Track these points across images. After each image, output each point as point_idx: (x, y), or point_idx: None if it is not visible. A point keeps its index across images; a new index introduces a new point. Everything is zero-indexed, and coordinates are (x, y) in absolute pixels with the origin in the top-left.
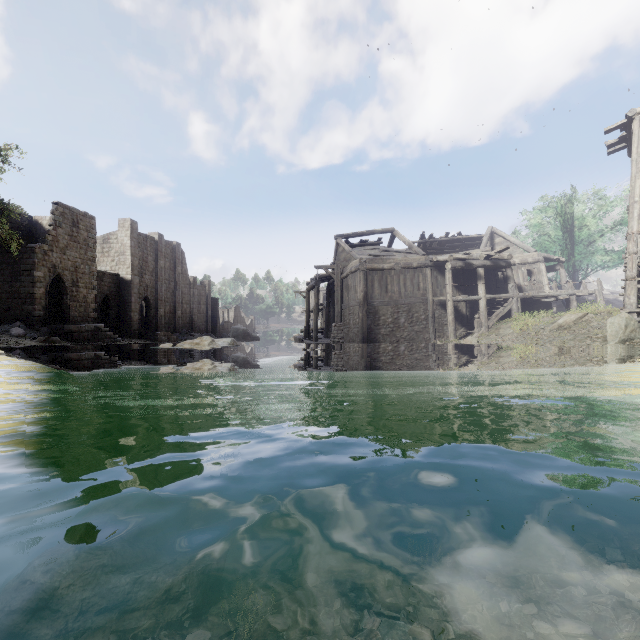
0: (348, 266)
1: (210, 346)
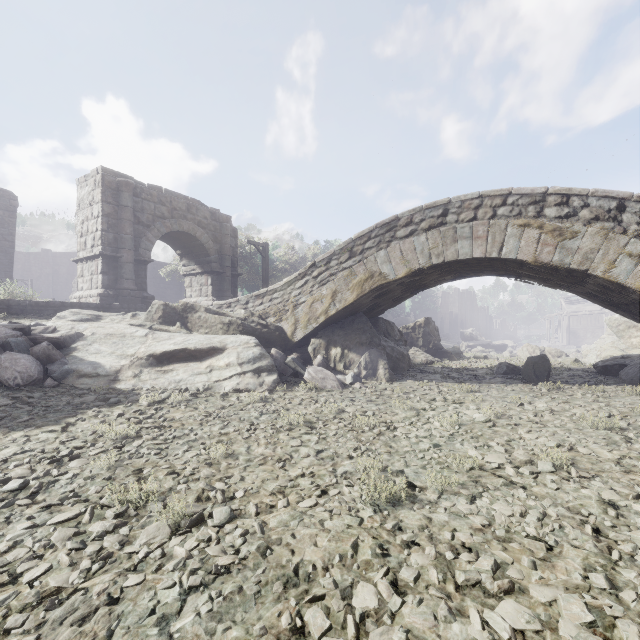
0: (564, 312)
1: (510, 341)
